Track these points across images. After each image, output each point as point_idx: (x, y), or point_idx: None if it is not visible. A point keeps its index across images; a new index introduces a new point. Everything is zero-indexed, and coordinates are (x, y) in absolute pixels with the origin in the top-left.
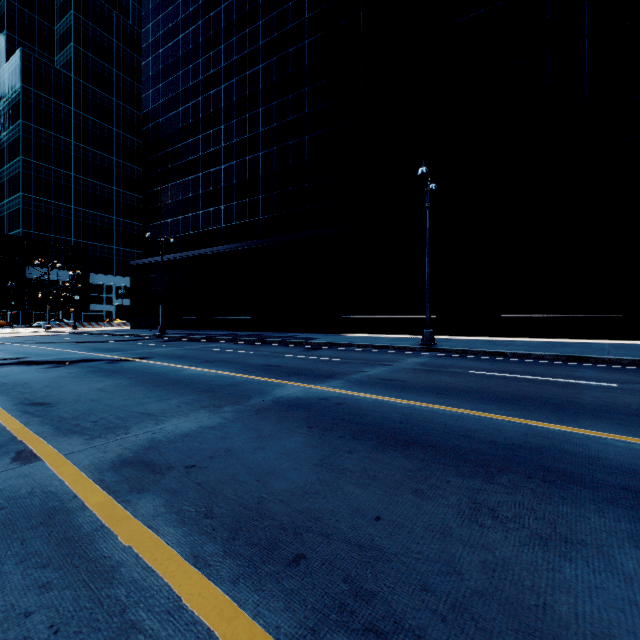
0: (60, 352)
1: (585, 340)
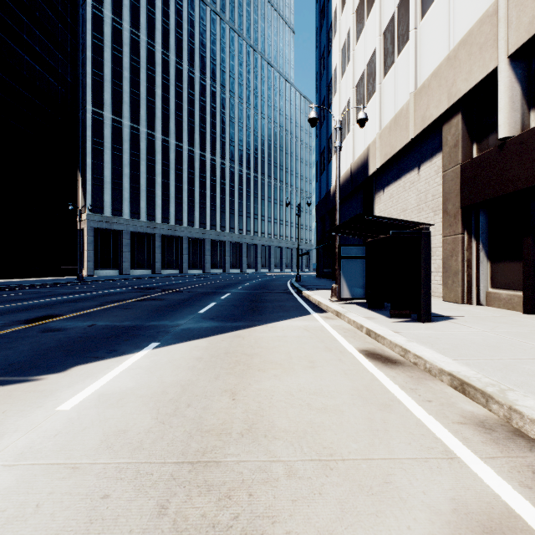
0: (98, 293)
1: (53, 278)
